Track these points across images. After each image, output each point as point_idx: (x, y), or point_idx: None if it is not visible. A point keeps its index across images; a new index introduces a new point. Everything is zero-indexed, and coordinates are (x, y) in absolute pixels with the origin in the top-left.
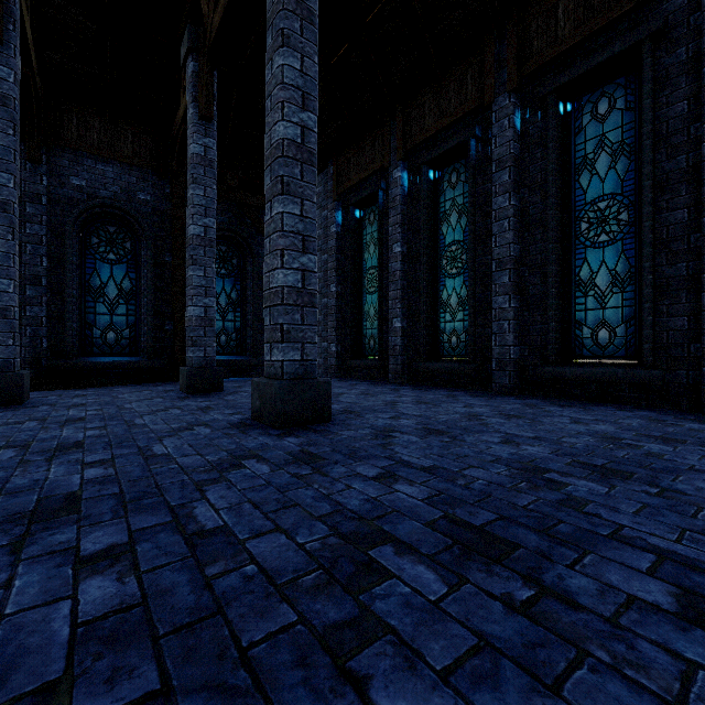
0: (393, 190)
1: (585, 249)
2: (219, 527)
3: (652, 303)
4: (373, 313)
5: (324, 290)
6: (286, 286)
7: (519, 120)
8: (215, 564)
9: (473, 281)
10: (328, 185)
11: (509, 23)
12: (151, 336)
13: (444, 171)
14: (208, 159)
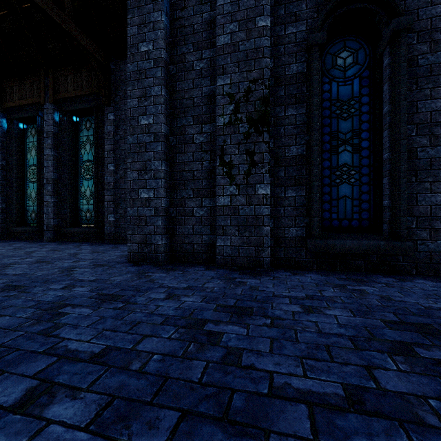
0: None
1: (83, 180)
2: None
3: (97, 204)
4: None
5: None
6: None
7: (58, 117)
8: None
9: (39, 187)
10: None
11: (50, 72)
12: None
13: (29, 126)
14: None
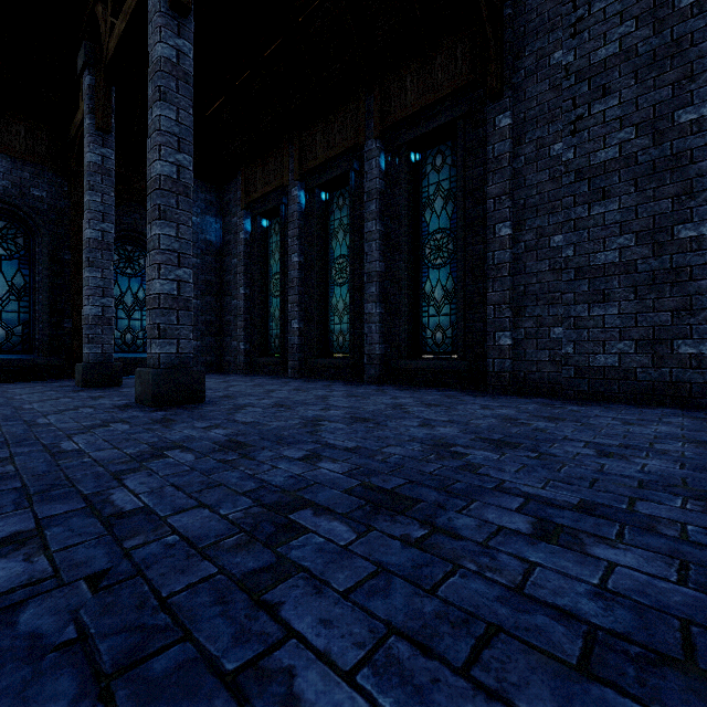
0: (292, 206)
1: (428, 269)
2: (75, 449)
3: (463, 312)
4: (278, 315)
5: (234, 292)
6: (163, 294)
7: (384, 162)
8: (66, 460)
9: (352, 290)
10: (238, 194)
11: (375, 83)
12: (47, 334)
13: (334, 194)
14: (106, 168)
